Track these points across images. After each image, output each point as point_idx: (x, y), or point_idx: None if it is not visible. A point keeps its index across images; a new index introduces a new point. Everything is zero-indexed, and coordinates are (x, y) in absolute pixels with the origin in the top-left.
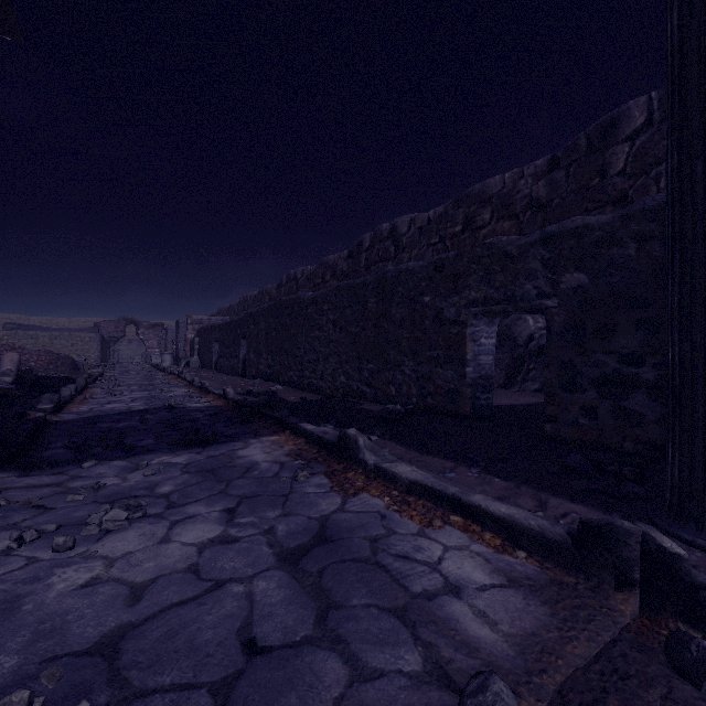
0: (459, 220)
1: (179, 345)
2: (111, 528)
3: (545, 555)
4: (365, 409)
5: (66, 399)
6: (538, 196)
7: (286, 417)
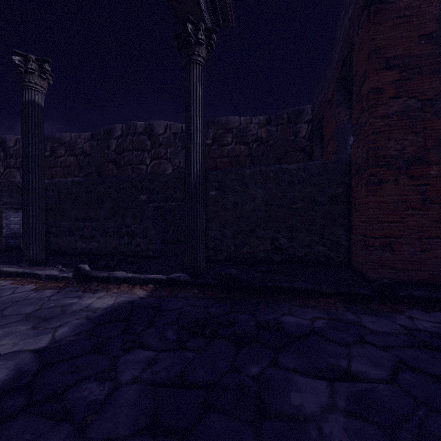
0: (48, 149)
1: None
2: None
3: None
4: None
5: None
6: (86, 150)
7: None
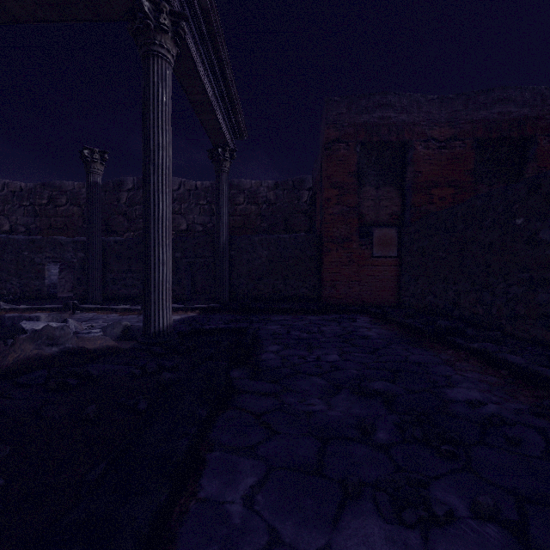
0: (45, 197)
1: None
2: None
3: (59, 311)
4: None
5: None
6: None
7: None
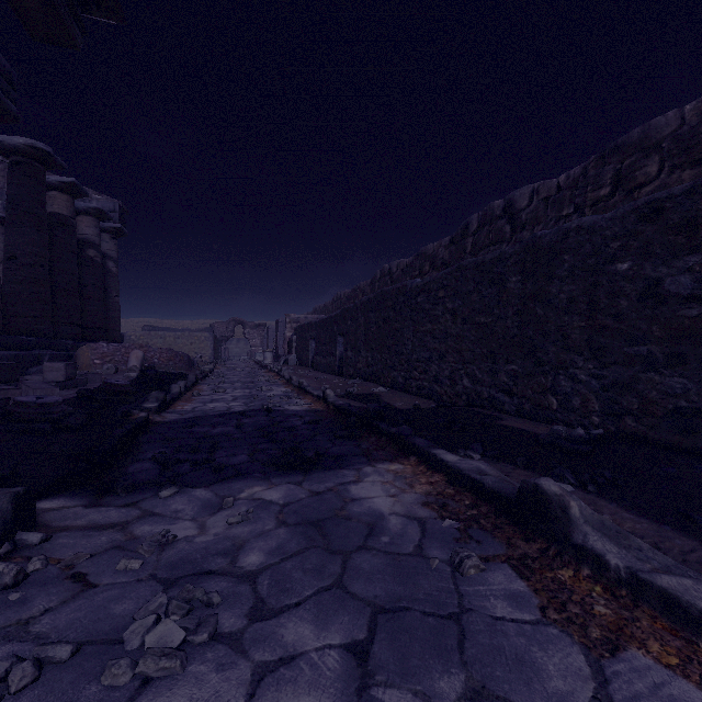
0: (606, 180)
1: (278, 343)
2: (152, 674)
3: None
4: (514, 428)
5: (174, 397)
6: None
7: (407, 436)
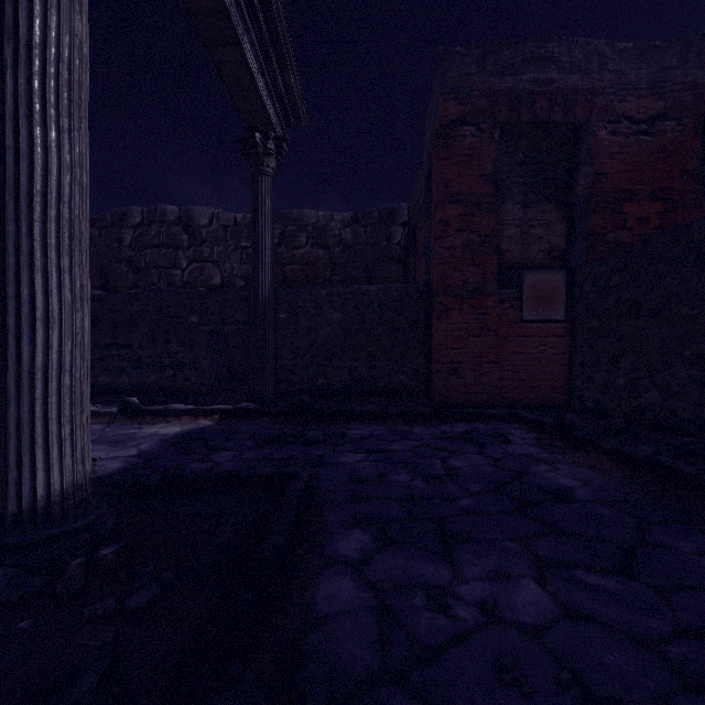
0: None
1: None
2: None
3: None
4: None
5: None
6: None
7: None
